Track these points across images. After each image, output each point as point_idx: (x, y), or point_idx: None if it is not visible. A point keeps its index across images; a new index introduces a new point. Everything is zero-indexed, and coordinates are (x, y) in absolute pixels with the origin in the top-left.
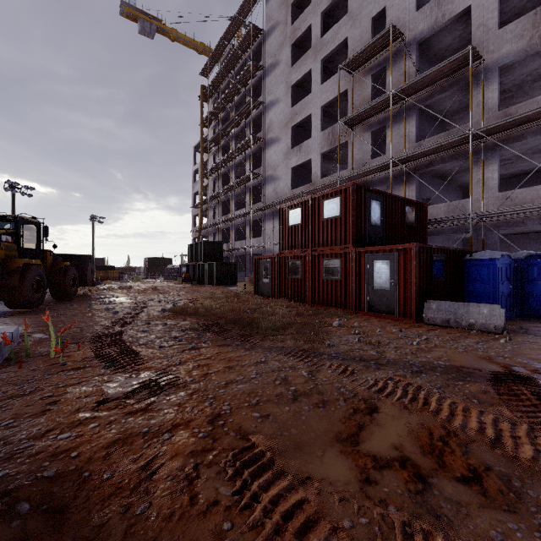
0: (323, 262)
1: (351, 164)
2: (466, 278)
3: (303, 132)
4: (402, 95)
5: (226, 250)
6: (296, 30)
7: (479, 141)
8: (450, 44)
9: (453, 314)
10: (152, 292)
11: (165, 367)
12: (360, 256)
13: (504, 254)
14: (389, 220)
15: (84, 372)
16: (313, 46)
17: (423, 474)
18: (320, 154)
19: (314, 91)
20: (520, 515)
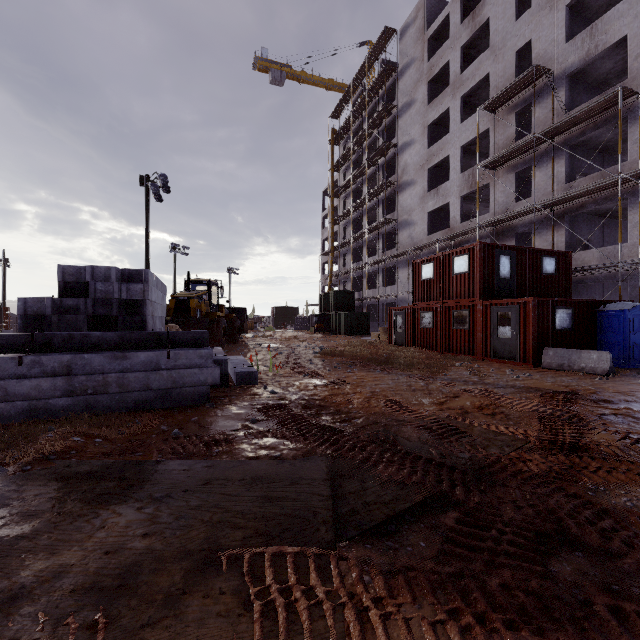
0: (453, 313)
1: (493, 207)
2: (598, 329)
3: (442, 171)
4: (548, 135)
5: (358, 299)
6: (433, 67)
7: (636, 182)
8: (611, 68)
9: (567, 359)
10: (294, 340)
11: (337, 378)
12: (486, 308)
13: (637, 306)
14: (521, 272)
15: (296, 377)
16: (451, 83)
17: (467, 411)
18: (459, 197)
19: (452, 131)
20: (502, 421)
